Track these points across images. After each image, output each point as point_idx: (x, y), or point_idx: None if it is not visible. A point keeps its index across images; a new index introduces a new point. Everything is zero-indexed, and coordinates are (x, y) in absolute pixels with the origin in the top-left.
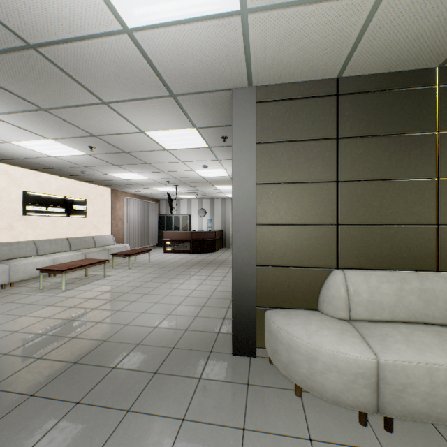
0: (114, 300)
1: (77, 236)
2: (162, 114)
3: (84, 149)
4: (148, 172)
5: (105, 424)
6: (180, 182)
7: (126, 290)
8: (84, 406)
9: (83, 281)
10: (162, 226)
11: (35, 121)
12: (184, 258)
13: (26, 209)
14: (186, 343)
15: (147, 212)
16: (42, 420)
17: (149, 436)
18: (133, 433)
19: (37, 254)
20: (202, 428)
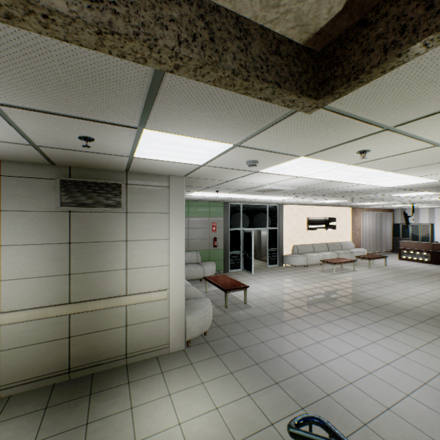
0: (366, 284)
1: (330, 241)
2: (400, 192)
3: (347, 200)
4: (385, 201)
5: (378, 317)
6: (416, 202)
7: (372, 281)
8: (369, 312)
9: (341, 270)
10: (396, 234)
11: (332, 198)
12: (421, 267)
13: (308, 227)
14: (415, 311)
15: (380, 222)
16: (356, 309)
17: (396, 324)
18: (390, 322)
19: (313, 251)
20: (420, 330)
